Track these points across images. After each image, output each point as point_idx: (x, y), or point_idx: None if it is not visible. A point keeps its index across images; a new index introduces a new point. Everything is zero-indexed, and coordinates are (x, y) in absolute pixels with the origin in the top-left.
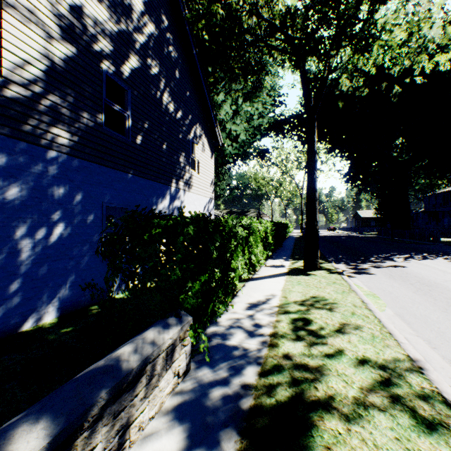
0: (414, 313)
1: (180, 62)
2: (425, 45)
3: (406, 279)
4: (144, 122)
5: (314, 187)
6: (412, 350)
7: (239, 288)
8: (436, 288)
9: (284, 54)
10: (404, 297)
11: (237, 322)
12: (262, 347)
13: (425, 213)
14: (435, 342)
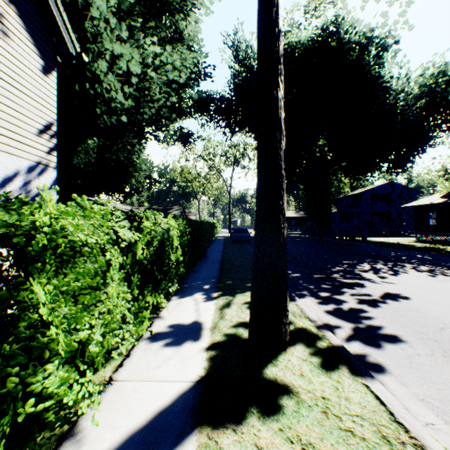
0: None
1: None
2: None
3: None
4: None
5: (279, 123)
6: None
7: None
8: None
9: None
10: None
11: None
12: None
13: (337, 213)
14: None
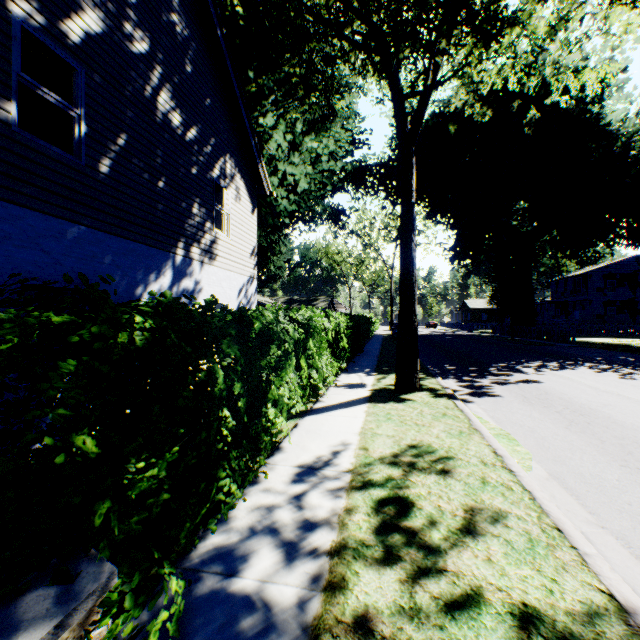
0: (579, 471)
1: (194, 46)
2: (579, 41)
3: (548, 403)
4: (116, 134)
5: (412, 261)
6: (613, 577)
7: (283, 435)
8: (596, 419)
9: (366, 58)
10: (556, 439)
11: (267, 517)
12: (310, 595)
13: (551, 303)
14: (638, 541)
